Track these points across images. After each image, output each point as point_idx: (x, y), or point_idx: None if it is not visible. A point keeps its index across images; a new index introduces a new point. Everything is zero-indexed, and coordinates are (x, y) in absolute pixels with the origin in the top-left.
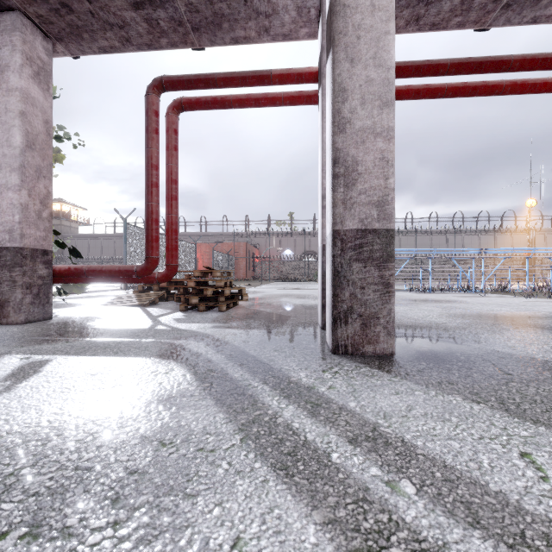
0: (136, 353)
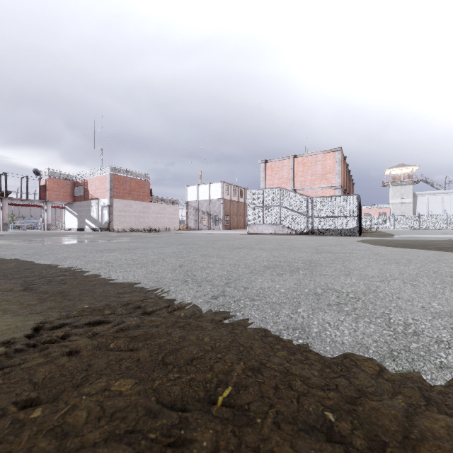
0: None
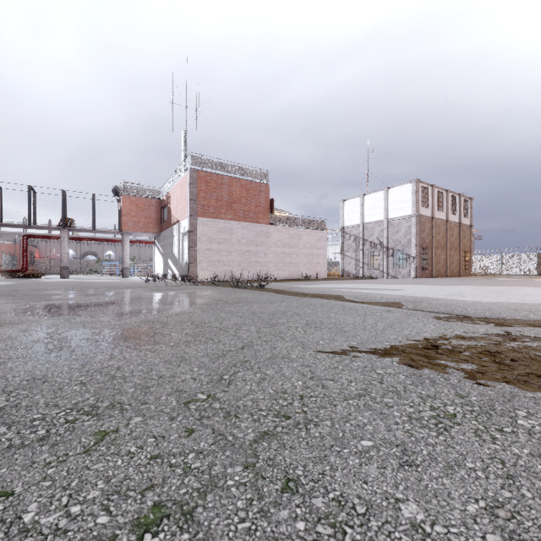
0: (34, 279)
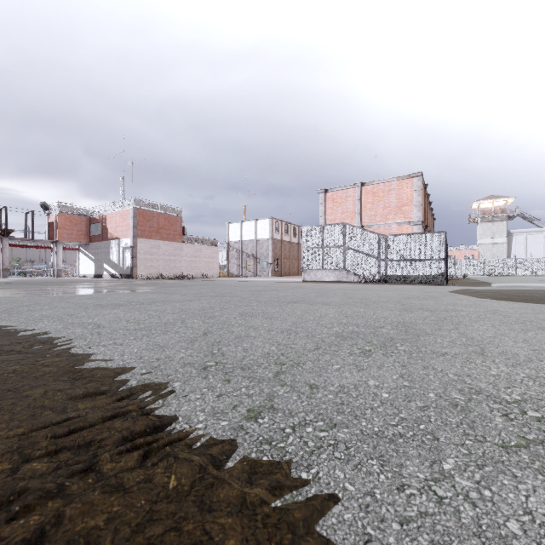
0: None
